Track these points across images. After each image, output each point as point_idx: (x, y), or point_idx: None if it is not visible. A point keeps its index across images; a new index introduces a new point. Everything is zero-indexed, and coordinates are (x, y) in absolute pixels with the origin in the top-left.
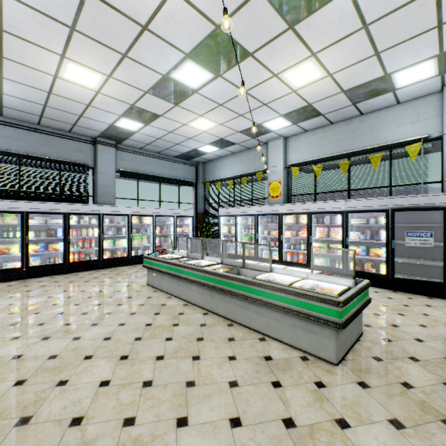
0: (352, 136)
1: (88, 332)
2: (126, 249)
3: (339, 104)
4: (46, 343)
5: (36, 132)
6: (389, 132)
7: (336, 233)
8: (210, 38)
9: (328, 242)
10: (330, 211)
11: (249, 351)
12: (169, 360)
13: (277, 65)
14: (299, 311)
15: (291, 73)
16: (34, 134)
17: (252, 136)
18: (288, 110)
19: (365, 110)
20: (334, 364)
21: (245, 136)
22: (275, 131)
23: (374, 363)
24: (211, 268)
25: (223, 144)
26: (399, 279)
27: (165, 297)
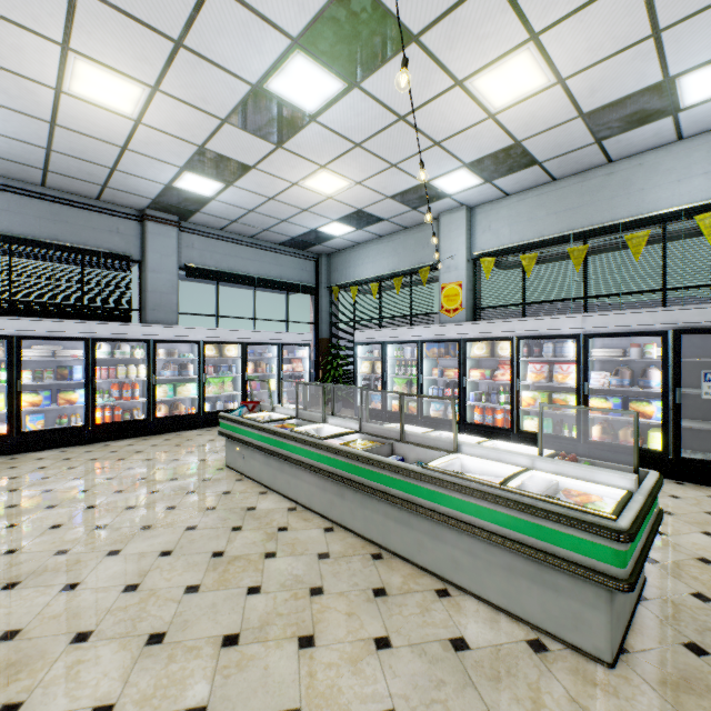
0: (592, 202)
1: (96, 570)
2: (196, 400)
3: (572, 142)
4: (6, 598)
5: (39, 199)
6: (661, 191)
7: (566, 373)
8: (337, 3)
9: (549, 391)
10: (554, 335)
11: (418, 624)
12: (249, 648)
13: (462, 60)
14: (524, 543)
15: (489, 78)
16: (36, 203)
17: (412, 205)
18: (477, 154)
19: (617, 153)
20: (607, 664)
21: (400, 205)
22: (453, 195)
23: (693, 661)
24: (340, 440)
25: (362, 221)
26: (690, 460)
27: (256, 493)
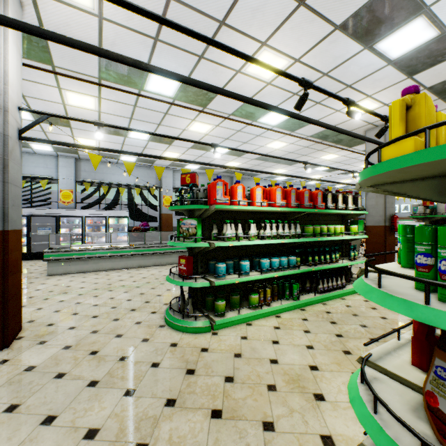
0: None
1: None
2: None
3: None
4: None
5: None
6: (31, 168)
7: None
8: None
9: None
10: None
11: None
12: None
13: None
14: None
15: None
16: None
17: None
18: None
19: None
20: None
21: None
22: None
23: None
24: None
25: None
26: (35, 252)
27: None
